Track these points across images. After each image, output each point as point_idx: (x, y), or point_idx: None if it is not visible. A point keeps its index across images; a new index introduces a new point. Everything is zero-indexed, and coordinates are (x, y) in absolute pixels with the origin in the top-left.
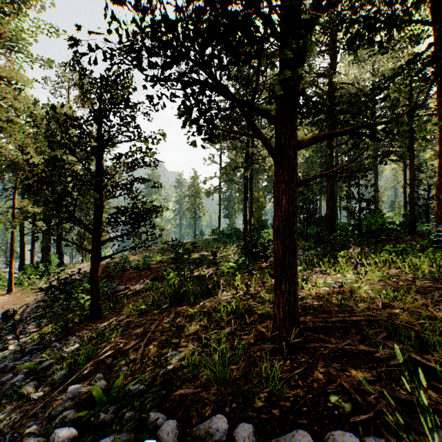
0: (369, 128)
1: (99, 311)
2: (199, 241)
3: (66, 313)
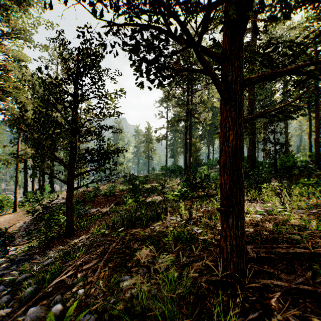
0: (318, 63)
1: (72, 229)
2: (152, 175)
3: (47, 231)
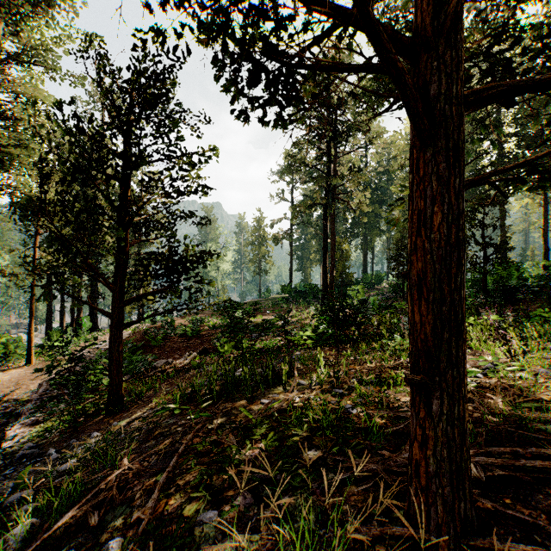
0: None
1: (120, 399)
2: (265, 300)
3: (73, 404)
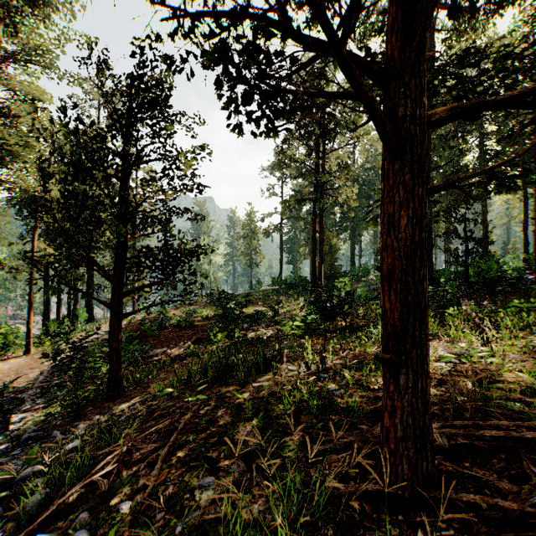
0: None
1: (120, 385)
2: (256, 292)
3: (75, 389)
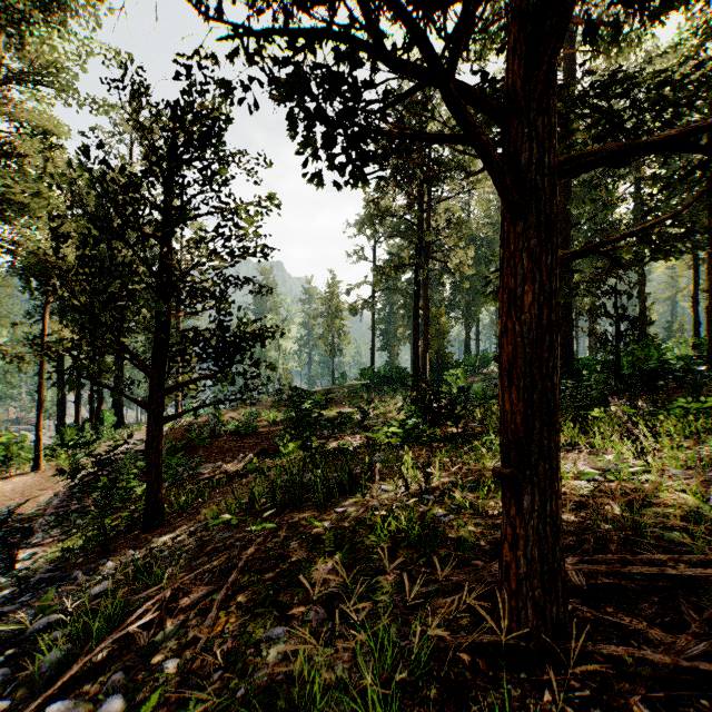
0: None
1: (160, 511)
2: (340, 388)
3: (102, 516)
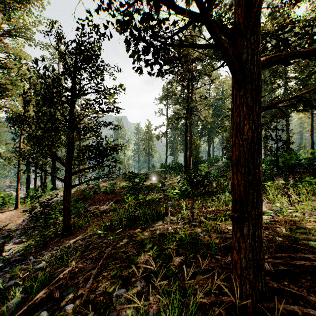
0: None
1: (70, 228)
2: (152, 172)
3: (43, 231)
